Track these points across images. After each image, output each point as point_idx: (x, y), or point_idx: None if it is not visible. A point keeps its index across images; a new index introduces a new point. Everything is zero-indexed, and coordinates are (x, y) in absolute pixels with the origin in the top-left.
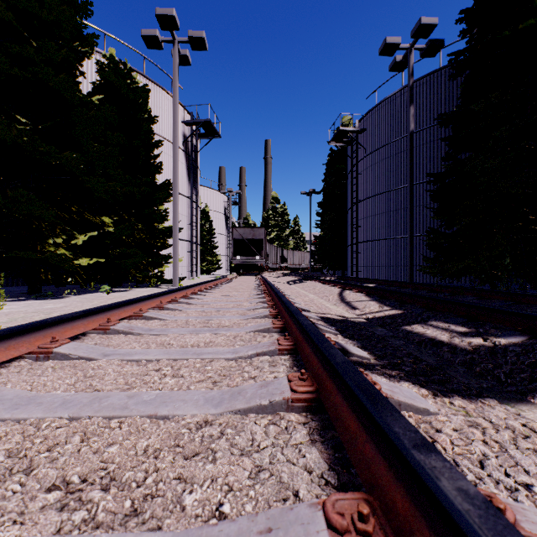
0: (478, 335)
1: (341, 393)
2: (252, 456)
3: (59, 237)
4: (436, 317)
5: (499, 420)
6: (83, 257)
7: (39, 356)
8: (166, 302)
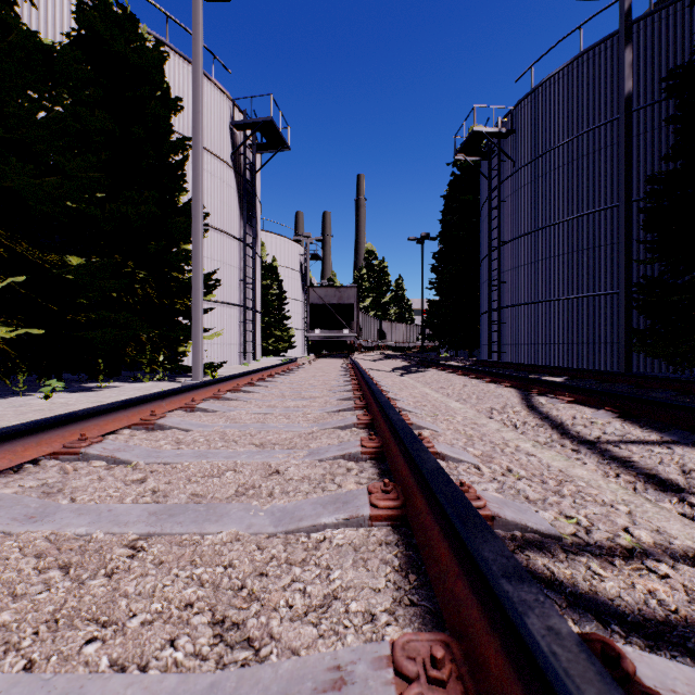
0: None
1: None
2: None
3: None
4: None
5: None
6: (2, 325)
7: None
8: (43, 455)
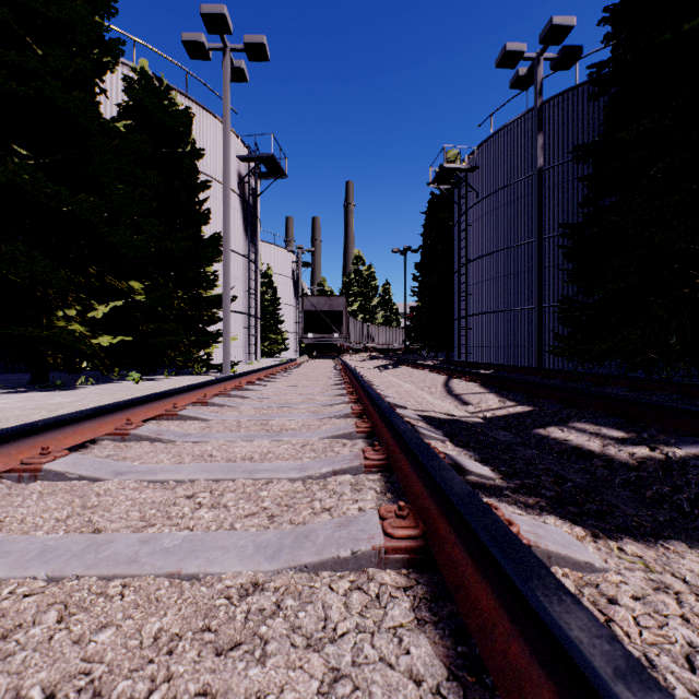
0: (642, 442)
1: (462, 543)
2: (325, 650)
3: (71, 307)
4: (580, 416)
5: (697, 578)
6: (104, 334)
7: (23, 475)
8: (212, 395)
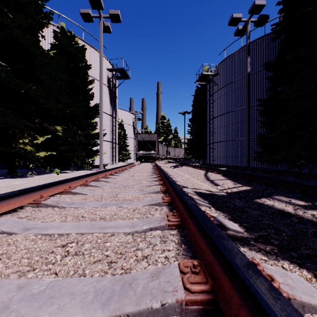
0: None
1: (247, 308)
2: None
3: (26, 138)
4: (278, 192)
5: None
6: (42, 151)
7: None
8: (91, 180)
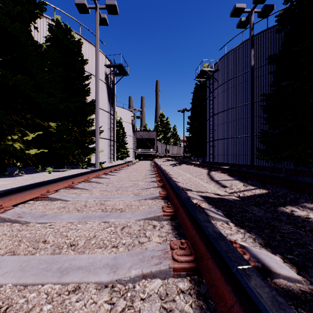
0: None
1: None
2: None
3: (15, 134)
4: (306, 198)
5: None
6: (33, 148)
7: None
8: (80, 181)
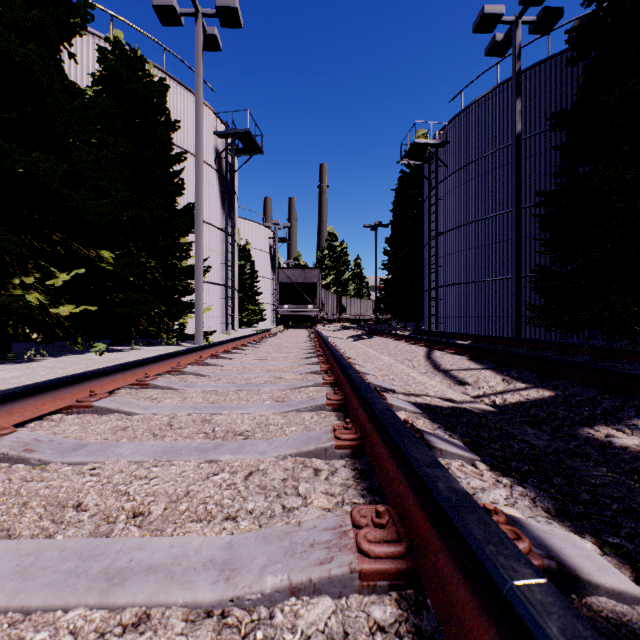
0: None
1: None
2: None
3: (29, 275)
4: (637, 409)
5: None
6: (67, 303)
7: None
8: (163, 372)
